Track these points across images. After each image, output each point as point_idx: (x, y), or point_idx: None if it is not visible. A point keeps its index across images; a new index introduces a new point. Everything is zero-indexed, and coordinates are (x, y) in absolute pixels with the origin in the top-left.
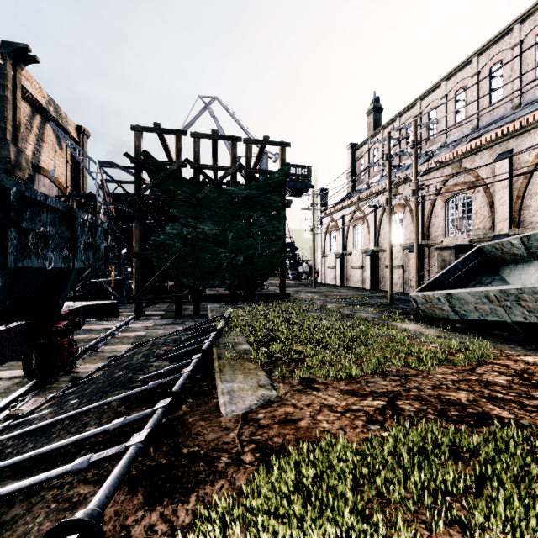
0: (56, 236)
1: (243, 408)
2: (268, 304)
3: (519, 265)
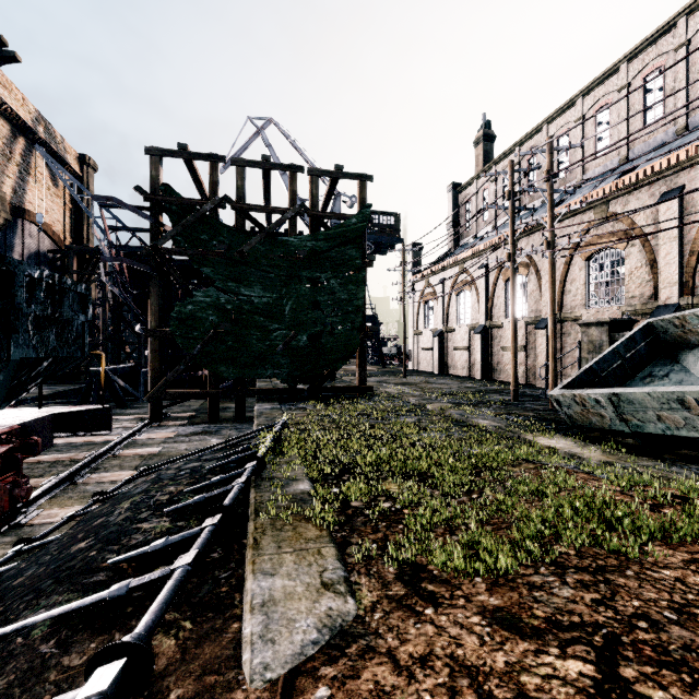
0: None
1: (288, 655)
2: (342, 403)
3: None
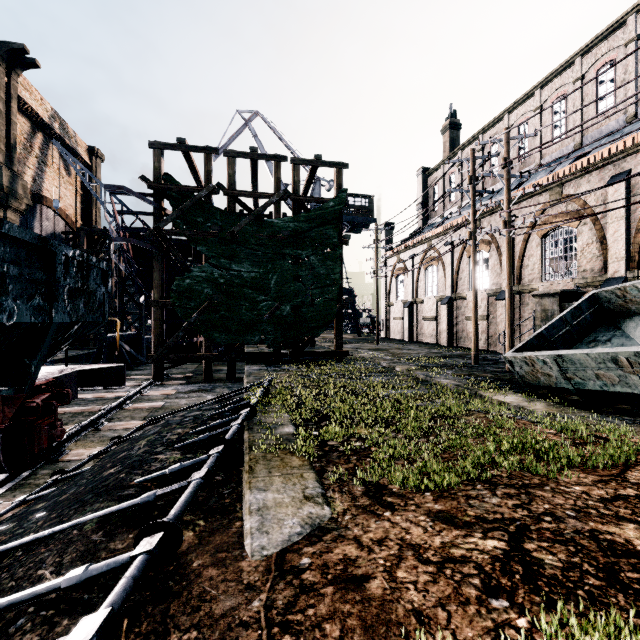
0: (22, 278)
1: (279, 541)
2: (321, 366)
3: None
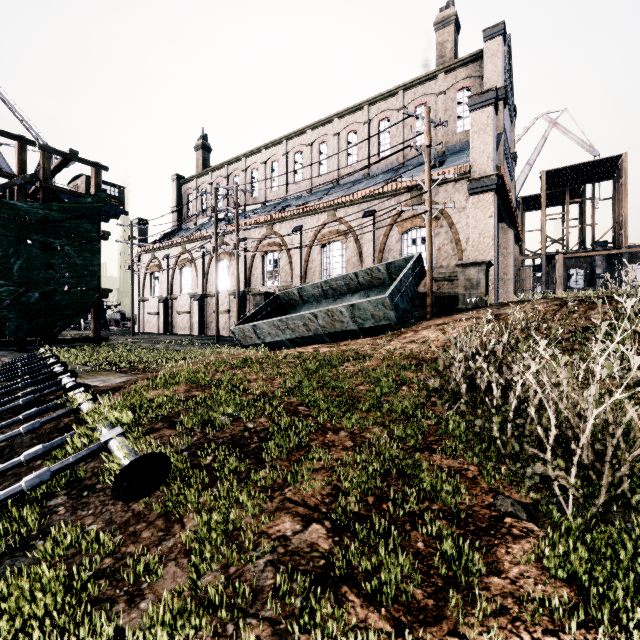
0: None
1: (118, 382)
2: (81, 349)
3: (298, 307)
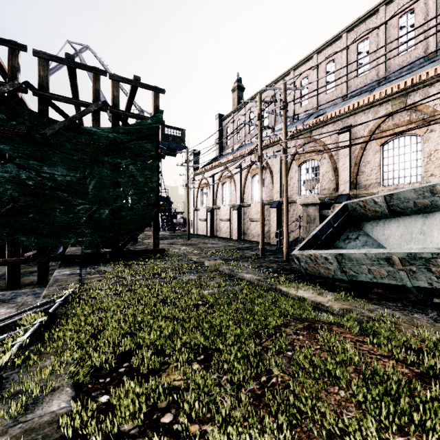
0: None
1: None
2: (138, 264)
3: (379, 221)
